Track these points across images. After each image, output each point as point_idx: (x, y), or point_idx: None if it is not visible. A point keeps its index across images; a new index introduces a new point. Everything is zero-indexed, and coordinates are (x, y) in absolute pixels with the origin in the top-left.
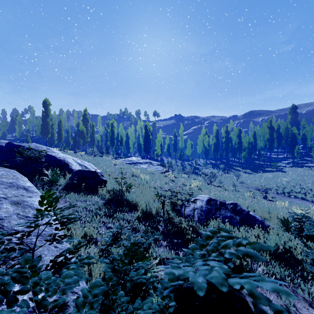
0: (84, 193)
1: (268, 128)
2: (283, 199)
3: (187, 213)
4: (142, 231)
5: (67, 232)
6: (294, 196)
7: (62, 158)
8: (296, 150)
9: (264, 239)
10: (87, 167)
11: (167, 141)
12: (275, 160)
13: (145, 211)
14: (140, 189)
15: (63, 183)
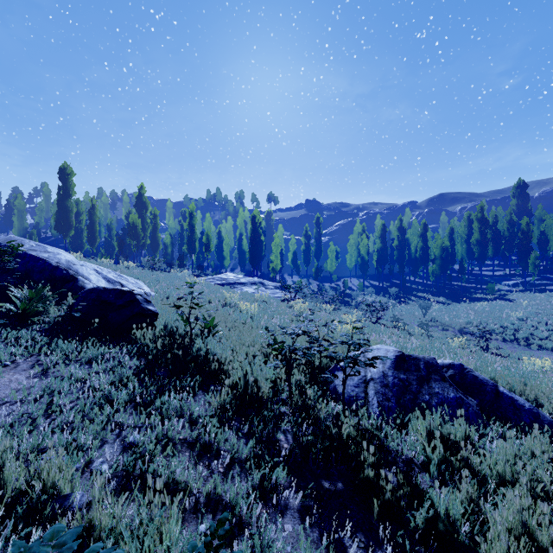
0: (95, 342)
1: (476, 221)
2: (518, 353)
3: (349, 391)
4: (228, 457)
5: None
6: (538, 345)
7: (65, 265)
8: (532, 261)
9: None
10: (125, 286)
11: (292, 246)
12: (490, 279)
13: (242, 390)
14: (237, 333)
15: (51, 318)
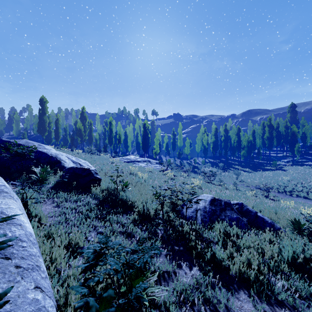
0: (75, 192)
1: (267, 126)
2: (285, 198)
3: (189, 214)
4: (138, 237)
5: (49, 239)
6: (296, 194)
7: (54, 155)
8: (296, 149)
9: (280, 246)
10: (81, 164)
11: (166, 140)
12: (275, 158)
13: (142, 213)
14: (137, 188)
15: (53, 181)
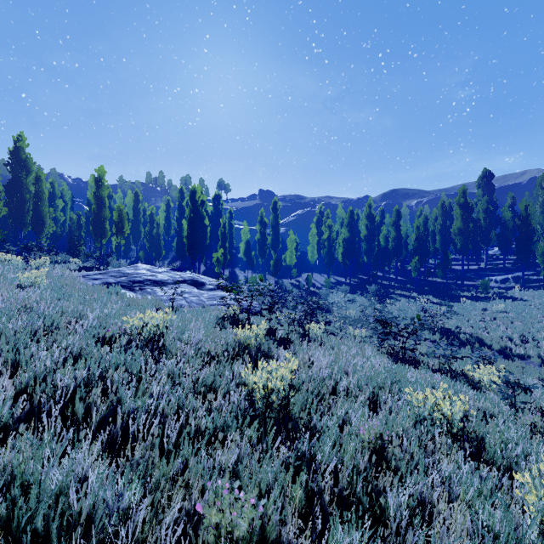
0: None
1: (458, 207)
2: None
3: None
4: None
5: None
6: None
7: None
8: (542, 251)
9: None
10: None
11: (245, 235)
12: (470, 274)
13: None
14: None
15: None
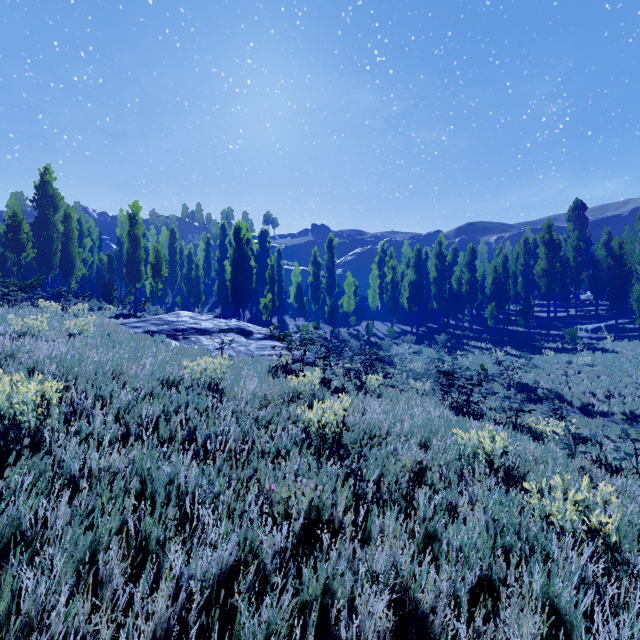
0: None
1: (543, 244)
2: None
3: None
4: None
5: None
6: None
7: None
8: (638, 296)
9: None
10: None
11: (296, 277)
12: (557, 322)
13: None
14: None
15: None
